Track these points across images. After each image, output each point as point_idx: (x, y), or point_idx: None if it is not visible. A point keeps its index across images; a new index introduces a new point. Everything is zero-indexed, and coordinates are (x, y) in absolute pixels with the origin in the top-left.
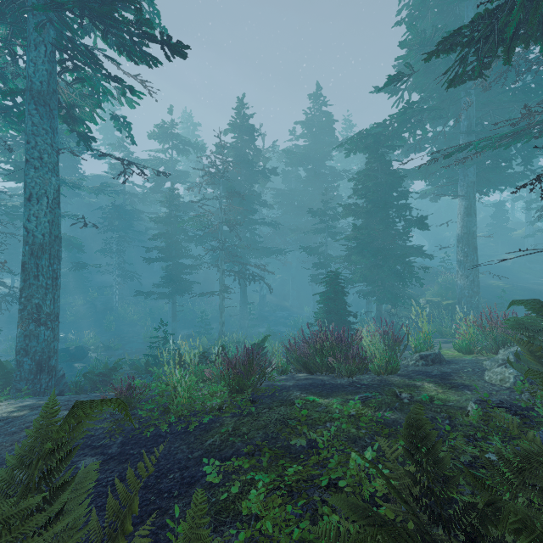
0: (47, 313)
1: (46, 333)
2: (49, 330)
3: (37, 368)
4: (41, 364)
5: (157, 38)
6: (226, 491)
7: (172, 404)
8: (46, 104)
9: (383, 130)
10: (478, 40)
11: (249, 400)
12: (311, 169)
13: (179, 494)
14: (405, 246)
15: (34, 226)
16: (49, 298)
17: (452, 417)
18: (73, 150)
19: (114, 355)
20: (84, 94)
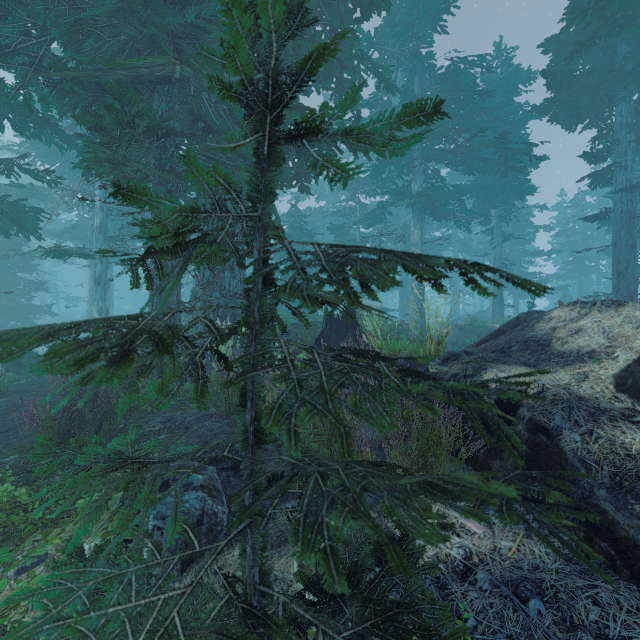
0: None
1: None
2: None
3: None
4: None
5: None
6: None
7: None
8: None
9: (5, 190)
10: None
11: None
12: None
13: None
14: (28, 304)
15: None
16: None
17: None
18: None
19: None
20: None
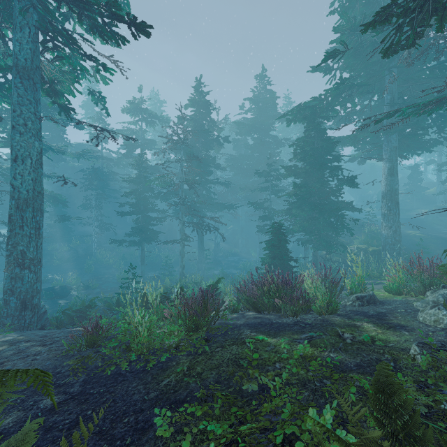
0: (30, 258)
1: (29, 276)
2: (32, 273)
3: (22, 306)
4: (25, 302)
5: (124, 19)
6: (178, 440)
7: (133, 343)
8: (30, 78)
9: (318, 103)
10: (413, 9)
11: (203, 339)
12: (258, 137)
13: (131, 441)
14: (337, 201)
15: (19, 184)
16: (32, 245)
17: (398, 360)
18: (53, 118)
19: (92, 293)
20: (63, 70)
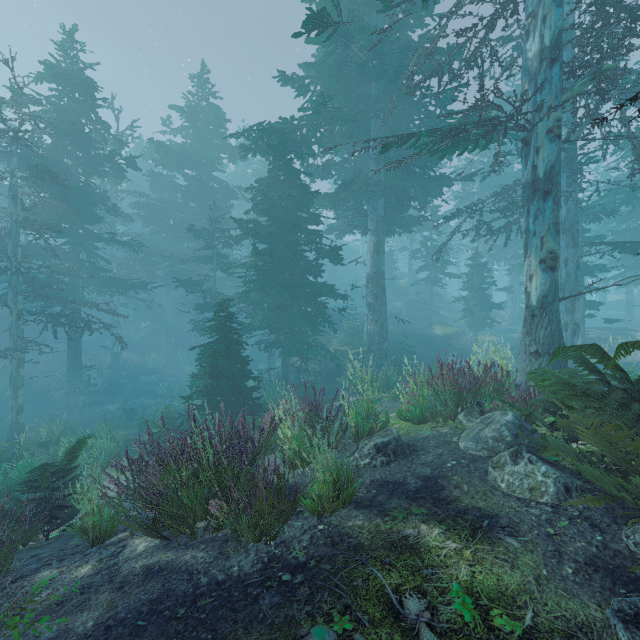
0: None
1: None
2: None
3: None
4: None
5: None
6: None
7: None
8: None
9: (290, 131)
10: None
11: None
12: (194, 177)
13: None
14: (316, 283)
15: None
16: None
17: None
18: None
19: None
20: None
